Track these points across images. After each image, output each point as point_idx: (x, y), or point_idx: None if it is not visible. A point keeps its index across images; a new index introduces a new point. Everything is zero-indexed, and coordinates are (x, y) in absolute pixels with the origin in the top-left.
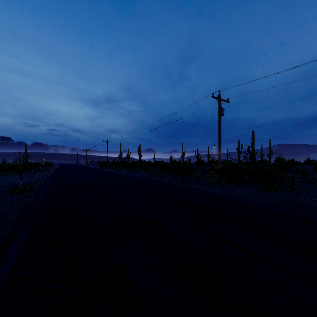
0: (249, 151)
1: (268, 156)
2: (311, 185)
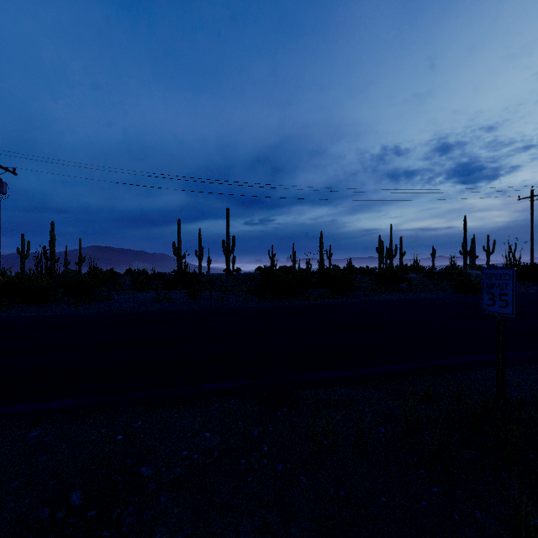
0: (46, 256)
1: (78, 264)
2: (126, 295)
